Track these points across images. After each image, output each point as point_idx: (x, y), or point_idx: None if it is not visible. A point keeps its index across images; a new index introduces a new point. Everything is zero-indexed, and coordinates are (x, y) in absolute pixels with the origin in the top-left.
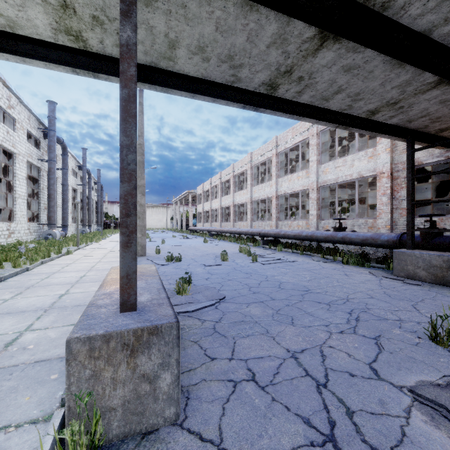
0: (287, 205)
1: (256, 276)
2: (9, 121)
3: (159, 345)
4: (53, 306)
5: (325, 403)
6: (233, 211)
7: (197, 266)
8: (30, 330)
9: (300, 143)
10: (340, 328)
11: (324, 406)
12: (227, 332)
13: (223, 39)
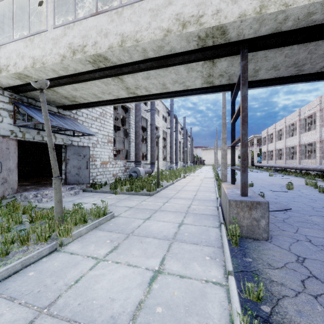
0: None
1: (321, 202)
2: (156, 112)
3: (260, 209)
4: (194, 198)
5: None
6: (298, 150)
7: (266, 191)
8: (192, 205)
9: None
10: None
11: None
12: (292, 223)
13: (289, 59)
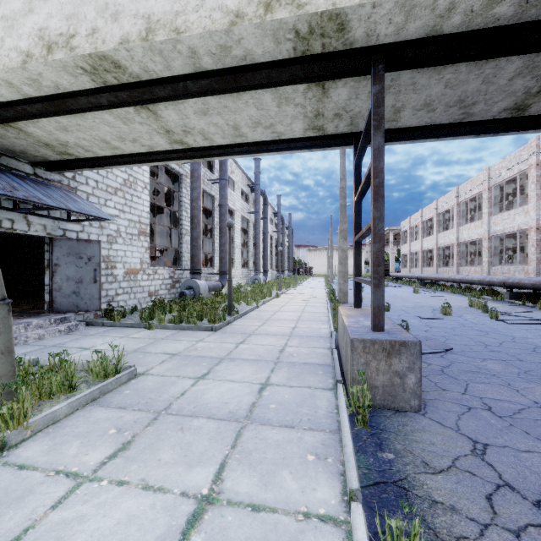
0: None
1: (496, 335)
2: (230, 184)
3: (407, 354)
4: (292, 334)
5: None
6: (456, 252)
7: (410, 318)
8: (288, 346)
9: None
10: None
11: None
12: (457, 376)
13: (452, 91)
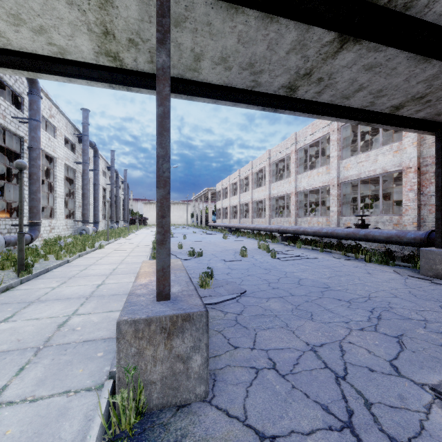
0: (307, 201)
1: (276, 272)
2: (50, 129)
3: (191, 330)
4: (92, 294)
5: (344, 394)
6: (251, 208)
7: (217, 262)
8: (76, 315)
9: (320, 139)
10: (361, 325)
11: (342, 396)
12: (248, 324)
13: (244, 49)
